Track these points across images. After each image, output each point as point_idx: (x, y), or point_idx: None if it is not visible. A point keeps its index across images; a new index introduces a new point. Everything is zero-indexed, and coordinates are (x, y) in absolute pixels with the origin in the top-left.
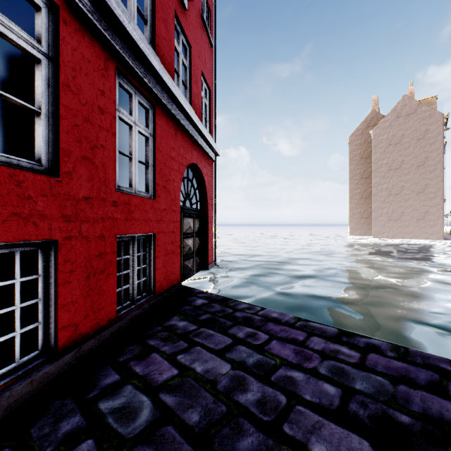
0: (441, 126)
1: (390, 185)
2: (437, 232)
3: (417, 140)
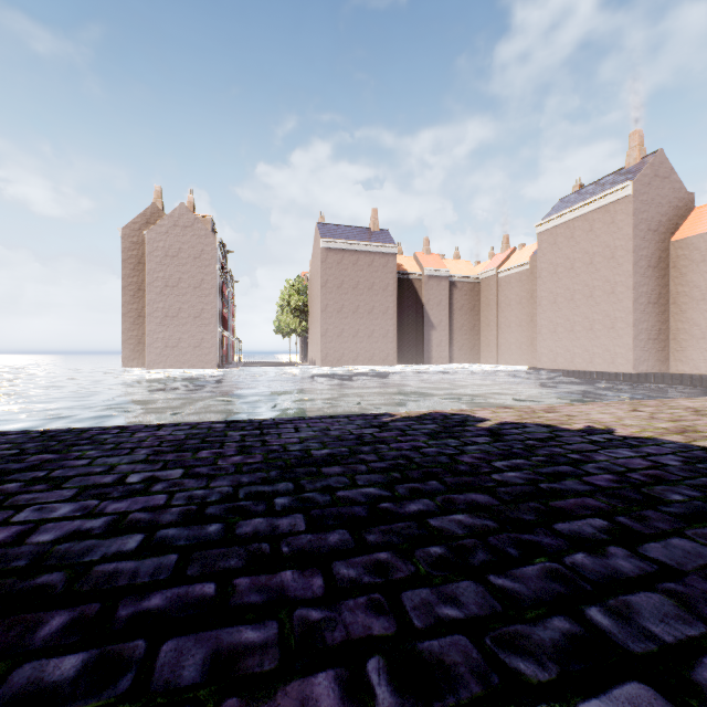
0: (215, 250)
1: (168, 305)
2: (213, 360)
3: (195, 258)
